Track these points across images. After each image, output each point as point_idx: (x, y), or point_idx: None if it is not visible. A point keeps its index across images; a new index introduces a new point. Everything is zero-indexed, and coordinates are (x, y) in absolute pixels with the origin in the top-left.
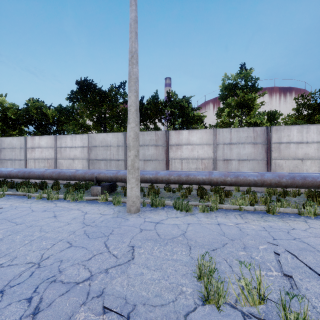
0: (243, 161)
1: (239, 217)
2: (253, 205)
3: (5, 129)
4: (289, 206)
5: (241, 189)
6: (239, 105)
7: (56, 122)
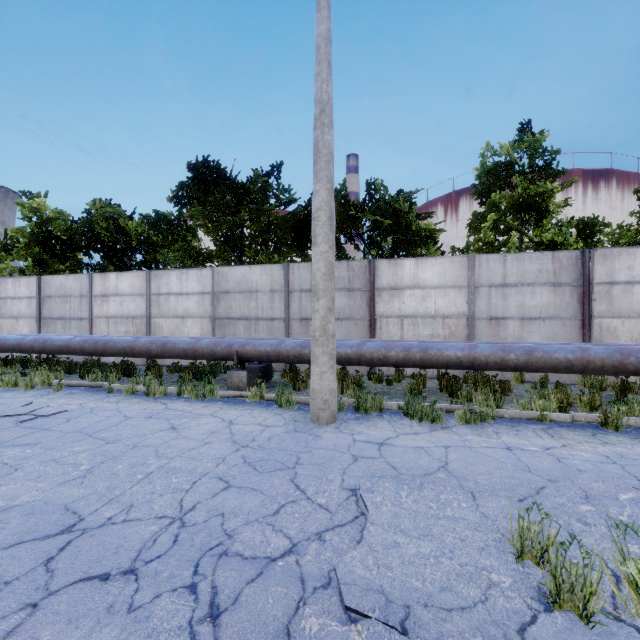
0: (532, 321)
1: (545, 434)
2: (565, 410)
3: (46, 260)
4: None
5: (526, 379)
6: (518, 207)
7: (144, 246)
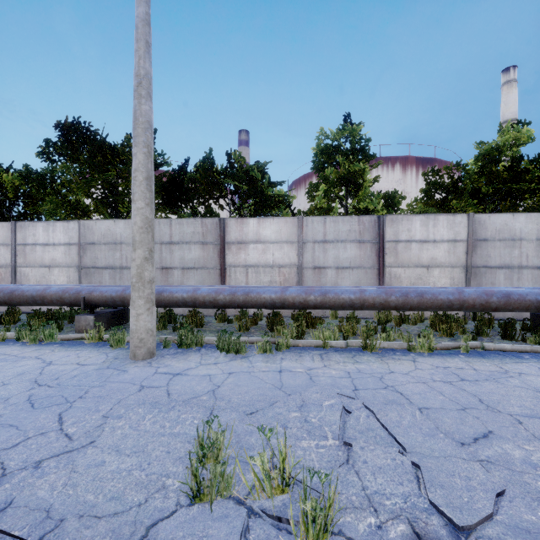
0: (344, 269)
1: (318, 358)
2: (347, 338)
3: None
4: (400, 339)
5: (340, 315)
6: (341, 181)
7: (23, 198)
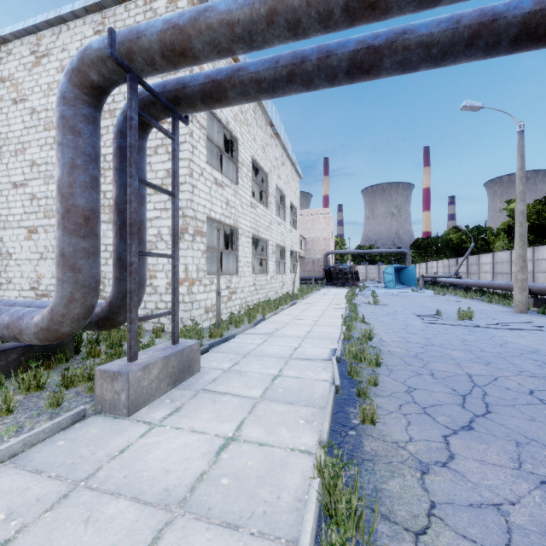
0: None
1: None
2: None
3: None
4: None
5: None
6: None
7: None
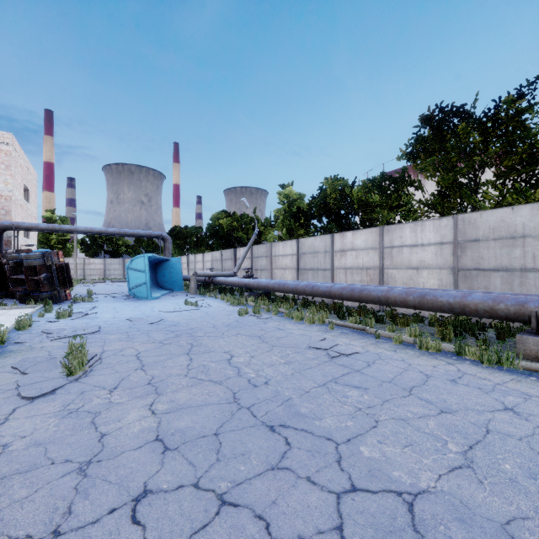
0: None
1: None
2: None
3: (293, 229)
4: None
5: None
6: None
7: (361, 208)
